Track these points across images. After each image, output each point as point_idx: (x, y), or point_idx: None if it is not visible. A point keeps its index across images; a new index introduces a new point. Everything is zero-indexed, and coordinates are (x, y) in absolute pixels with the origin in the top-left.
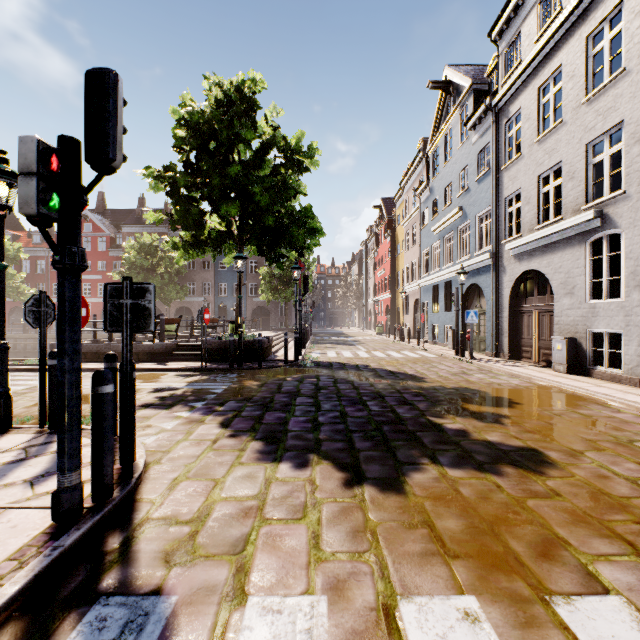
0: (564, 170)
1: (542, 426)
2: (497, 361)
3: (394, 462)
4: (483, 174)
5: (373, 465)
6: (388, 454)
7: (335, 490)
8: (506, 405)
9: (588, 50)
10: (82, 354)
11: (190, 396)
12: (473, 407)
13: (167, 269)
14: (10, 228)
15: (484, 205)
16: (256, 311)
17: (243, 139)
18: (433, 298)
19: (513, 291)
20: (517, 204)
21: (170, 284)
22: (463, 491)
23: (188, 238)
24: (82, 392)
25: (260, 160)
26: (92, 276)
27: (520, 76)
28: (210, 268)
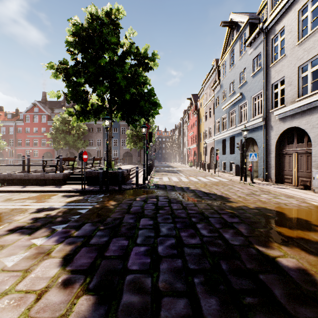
0: None
1: None
2: (269, 184)
3: None
4: (256, 71)
5: None
6: None
7: None
8: (311, 228)
9: None
10: (10, 180)
11: (59, 217)
12: (286, 231)
13: (77, 131)
14: None
15: (257, 90)
16: (125, 154)
17: (109, 43)
18: (222, 146)
19: (278, 141)
20: (281, 87)
21: (78, 139)
22: None
23: (78, 109)
24: None
25: (122, 61)
26: (38, 136)
27: (284, 5)
28: (100, 131)
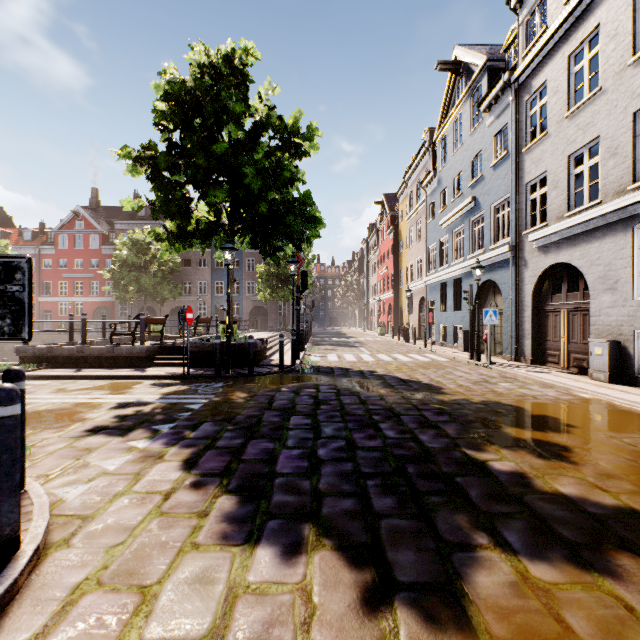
0: (603, 146)
1: (624, 465)
2: (519, 366)
3: (436, 543)
4: (500, 159)
5: (404, 550)
6: (423, 524)
7: (346, 620)
8: (557, 429)
9: (636, 2)
10: (52, 358)
11: (158, 414)
12: (517, 432)
13: (160, 267)
14: (0, 225)
15: (501, 193)
16: (254, 311)
17: (232, 113)
18: (441, 296)
19: (536, 287)
20: (541, 189)
21: (163, 282)
22: (573, 623)
23: (173, 229)
24: (28, 408)
25: (253, 142)
26: (84, 275)
27: (546, 44)
28: (206, 266)
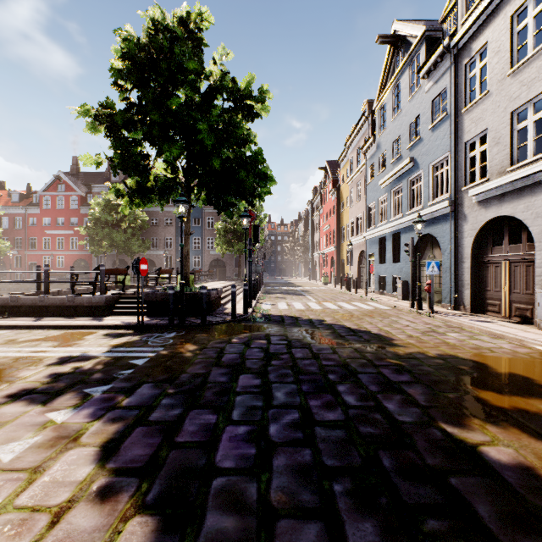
0: None
1: None
2: (460, 315)
3: None
4: (439, 120)
5: None
6: None
7: None
8: (537, 393)
9: None
10: (15, 307)
11: (97, 372)
12: (493, 397)
13: (130, 224)
14: None
15: (440, 152)
16: (213, 263)
17: (186, 71)
18: (380, 250)
19: (476, 240)
20: (482, 147)
21: (133, 238)
22: None
23: (132, 185)
24: None
25: (208, 103)
26: (65, 231)
27: (487, 7)
28: (171, 224)
